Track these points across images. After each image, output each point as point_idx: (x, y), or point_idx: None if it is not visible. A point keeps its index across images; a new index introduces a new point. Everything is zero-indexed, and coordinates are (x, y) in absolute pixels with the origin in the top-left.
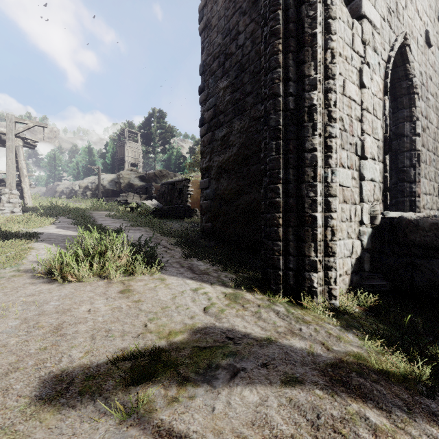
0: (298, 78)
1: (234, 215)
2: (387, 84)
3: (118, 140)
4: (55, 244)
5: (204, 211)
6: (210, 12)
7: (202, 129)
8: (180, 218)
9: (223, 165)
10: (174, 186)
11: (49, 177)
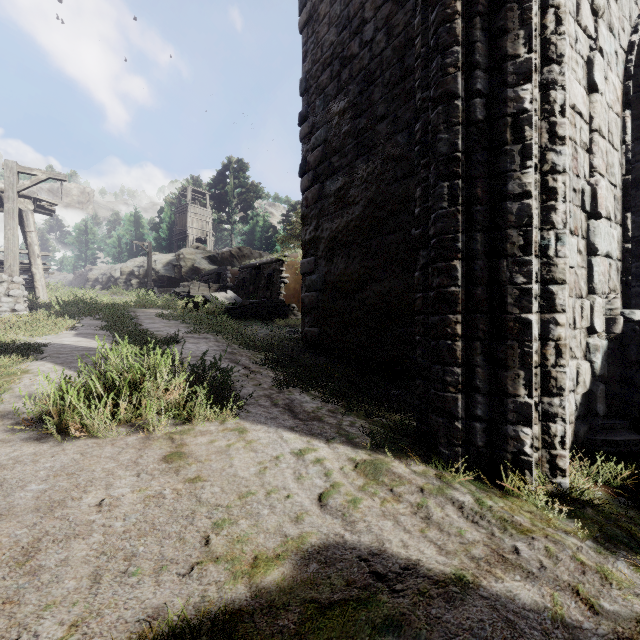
0: (491, 64)
1: (356, 316)
2: (629, 88)
3: (177, 204)
4: (66, 364)
5: (308, 309)
6: None
7: (303, 180)
8: (269, 319)
9: (338, 236)
10: (260, 271)
11: (79, 258)
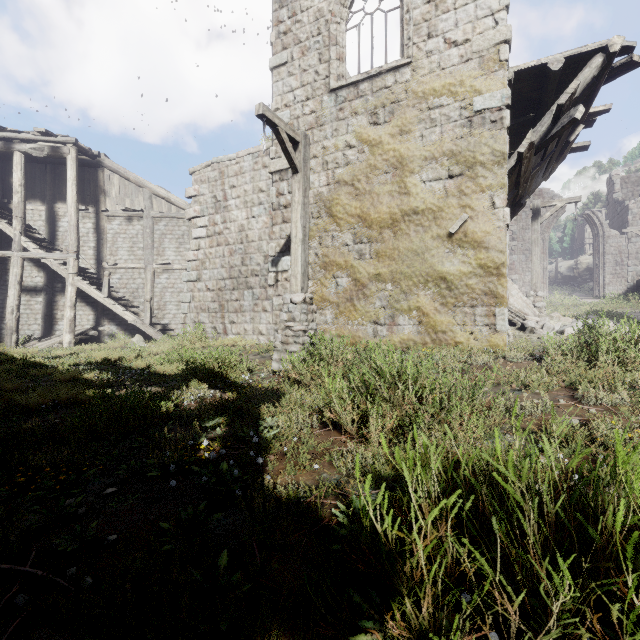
0: (597, 257)
1: None
2: None
3: (577, 224)
4: None
5: None
6: (609, 200)
7: None
8: None
9: None
10: None
11: None
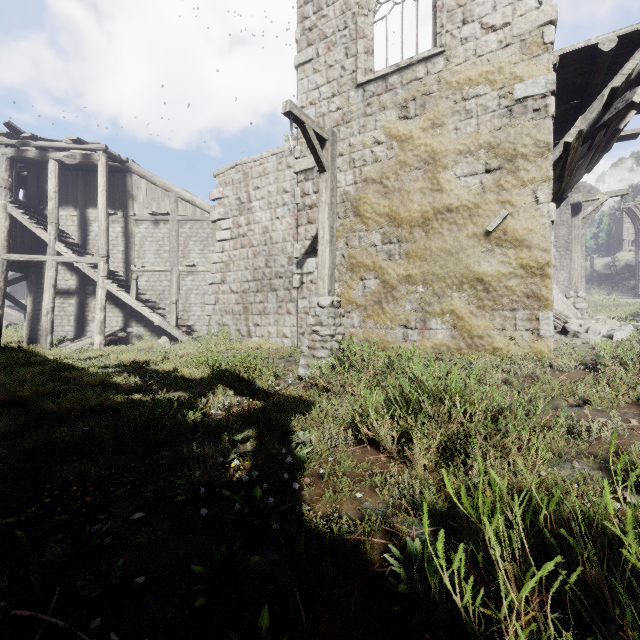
0: None
1: None
2: None
3: (614, 219)
4: None
5: None
6: None
7: None
8: None
9: None
10: None
11: None
